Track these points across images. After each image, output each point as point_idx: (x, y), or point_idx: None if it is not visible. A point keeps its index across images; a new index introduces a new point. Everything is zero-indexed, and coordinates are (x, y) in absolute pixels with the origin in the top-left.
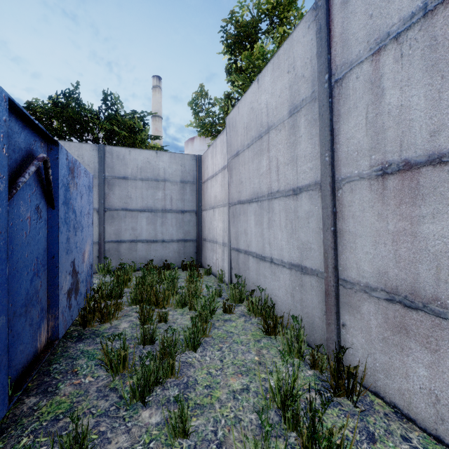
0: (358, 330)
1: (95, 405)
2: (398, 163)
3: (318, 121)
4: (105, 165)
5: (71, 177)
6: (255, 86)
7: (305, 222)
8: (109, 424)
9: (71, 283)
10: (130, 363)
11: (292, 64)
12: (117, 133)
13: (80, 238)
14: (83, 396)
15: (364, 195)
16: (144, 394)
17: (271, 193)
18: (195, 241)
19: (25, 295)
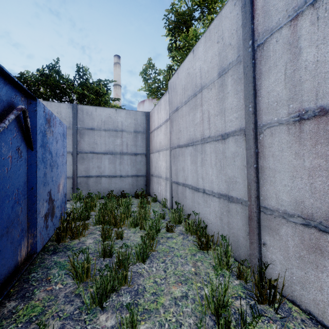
0: (277, 249)
1: (62, 309)
2: (314, 109)
3: (242, 79)
4: (77, 119)
5: (48, 126)
6: (191, 56)
7: (231, 160)
8: (72, 326)
9: (47, 209)
10: (93, 273)
11: (221, 35)
12: (87, 96)
13: (55, 174)
14: (53, 300)
15: (283, 138)
16: (101, 301)
17: (203, 138)
18: (145, 176)
19: (7, 219)
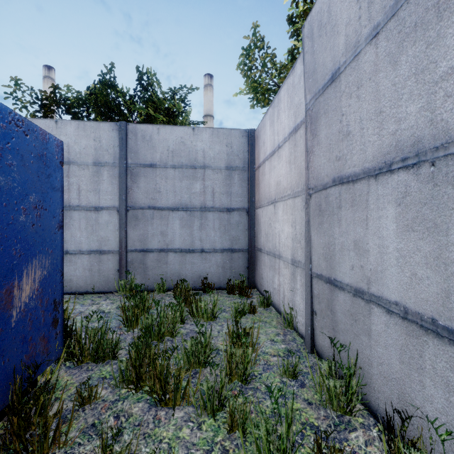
0: None
1: None
2: None
3: None
4: (127, 150)
5: None
6: None
7: None
8: None
9: None
10: None
11: None
12: (154, 118)
13: None
14: None
15: None
16: None
17: None
18: (246, 252)
19: None
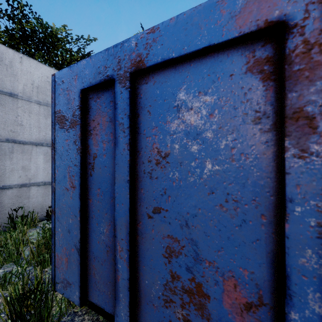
0: None
1: None
2: None
3: None
4: None
5: None
6: None
7: None
8: None
9: None
10: None
11: None
12: None
13: None
14: None
15: None
16: None
17: None
18: None
19: None
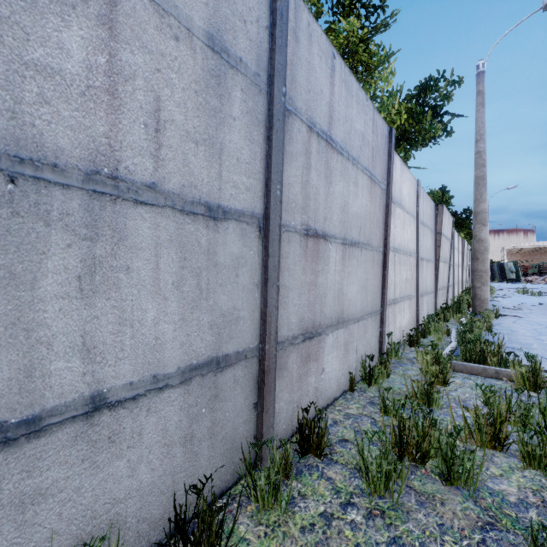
0: (285, 389)
1: None
2: (314, 229)
3: (263, 127)
4: None
5: None
6: None
7: (232, 274)
8: None
9: None
10: None
11: None
12: None
13: None
14: None
15: (297, 249)
16: None
17: (115, 177)
18: None
19: None
